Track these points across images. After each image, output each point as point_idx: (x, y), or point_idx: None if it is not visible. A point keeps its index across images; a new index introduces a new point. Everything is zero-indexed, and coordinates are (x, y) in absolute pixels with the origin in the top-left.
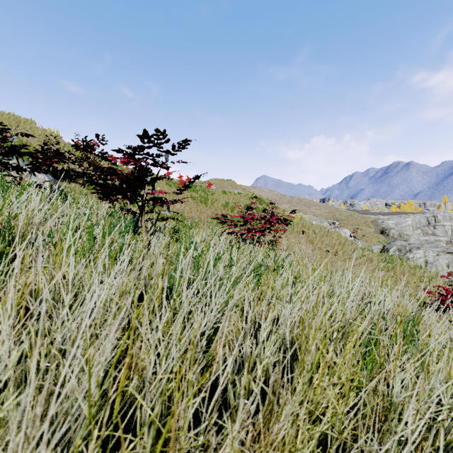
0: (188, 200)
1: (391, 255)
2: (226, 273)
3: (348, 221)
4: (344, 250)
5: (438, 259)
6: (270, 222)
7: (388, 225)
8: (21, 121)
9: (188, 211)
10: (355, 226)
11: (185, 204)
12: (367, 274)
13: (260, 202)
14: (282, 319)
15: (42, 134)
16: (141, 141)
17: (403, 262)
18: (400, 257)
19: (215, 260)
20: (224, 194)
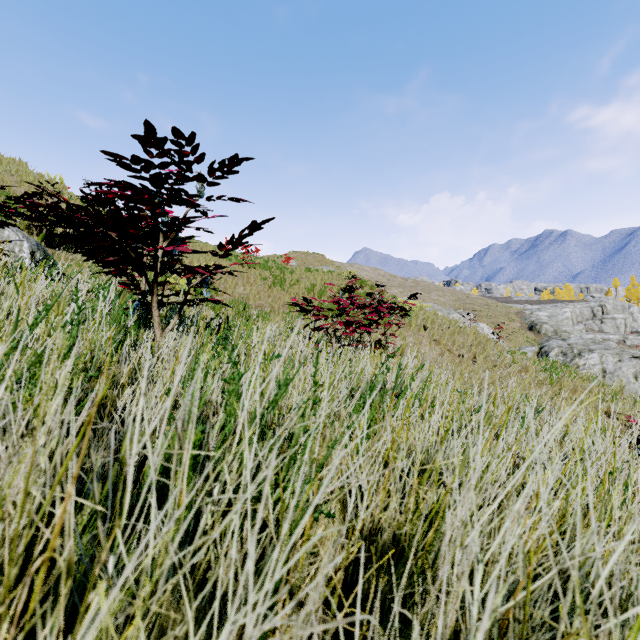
0: (256, 281)
1: (552, 361)
2: (304, 424)
3: (484, 313)
4: (486, 354)
5: (621, 367)
6: (377, 312)
7: (539, 318)
8: (3, 161)
9: (255, 296)
10: (494, 320)
11: (250, 286)
12: (523, 391)
13: (360, 284)
14: (458, 569)
15: (35, 180)
16: (145, 151)
17: (571, 371)
18: (566, 365)
19: (278, 391)
20: (308, 272)
